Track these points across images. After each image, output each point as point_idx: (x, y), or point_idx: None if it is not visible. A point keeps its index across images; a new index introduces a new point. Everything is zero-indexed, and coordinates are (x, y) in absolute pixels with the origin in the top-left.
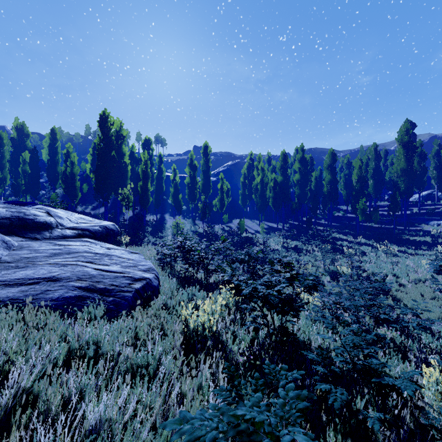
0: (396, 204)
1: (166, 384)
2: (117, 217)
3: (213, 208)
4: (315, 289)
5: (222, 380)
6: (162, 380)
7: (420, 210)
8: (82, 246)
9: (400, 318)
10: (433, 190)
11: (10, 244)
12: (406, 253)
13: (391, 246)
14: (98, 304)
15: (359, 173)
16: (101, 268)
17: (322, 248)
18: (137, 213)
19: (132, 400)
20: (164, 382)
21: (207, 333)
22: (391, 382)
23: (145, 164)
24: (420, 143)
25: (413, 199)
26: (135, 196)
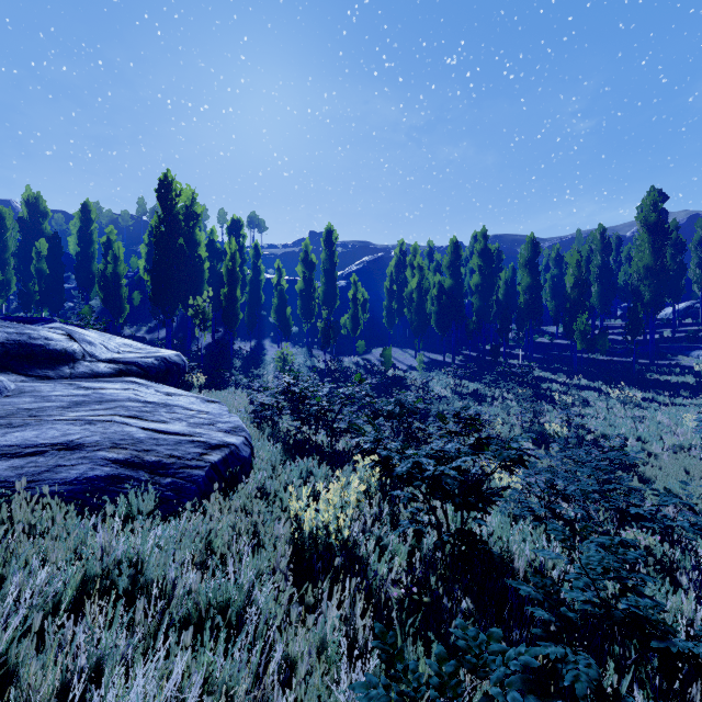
0: (637, 322)
1: (260, 646)
2: (188, 345)
3: (340, 330)
4: (523, 465)
5: (362, 630)
6: (254, 632)
7: (676, 334)
8: (124, 391)
9: (659, 513)
10: (695, 302)
11: (1, 387)
12: (655, 402)
13: (631, 390)
14: (145, 490)
15: (577, 272)
16: (153, 427)
17: (519, 395)
18: (220, 337)
19: (193, 681)
20: (255, 639)
21: (334, 542)
22: (686, 648)
23: (232, 259)
24: (674, 226)
25: (662, 316)
26: (215, 311)
